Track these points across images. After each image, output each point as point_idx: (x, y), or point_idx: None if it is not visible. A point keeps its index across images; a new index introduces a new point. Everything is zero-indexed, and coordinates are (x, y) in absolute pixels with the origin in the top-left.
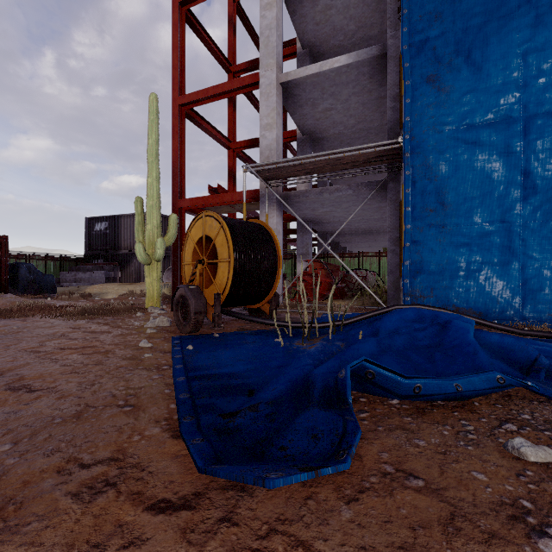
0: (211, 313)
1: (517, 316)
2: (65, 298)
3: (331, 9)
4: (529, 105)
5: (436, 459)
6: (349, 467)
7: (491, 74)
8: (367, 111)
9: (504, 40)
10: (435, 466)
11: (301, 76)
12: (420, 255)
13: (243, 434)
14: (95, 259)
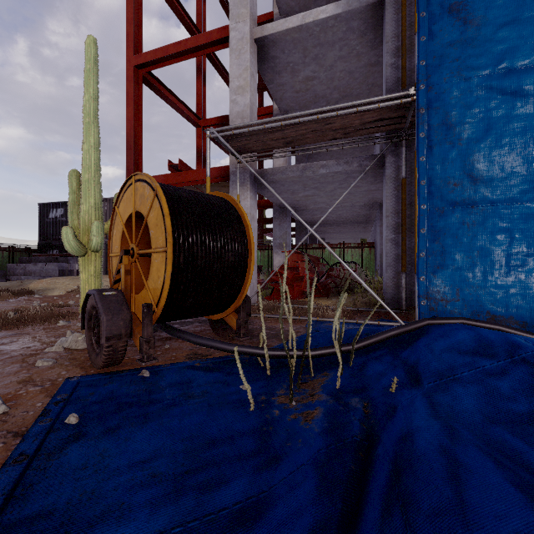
0: (138, 336)
1: None
2: None
3: None
4: None
5: None
6: None
7: None
8: (354, 83)
9: None
10: None
11: (279, 30)
12: (440, 245)
13: None
14: (50, 249)
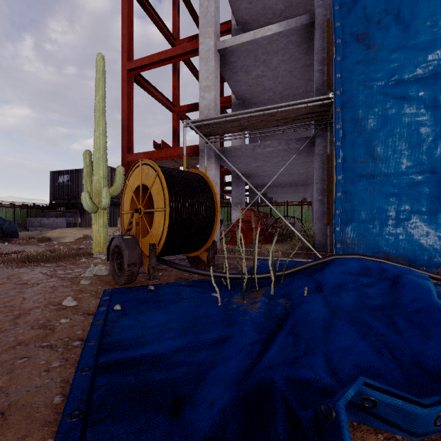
0: (146, 264)
1: None
2: (23, 243)
3: None
4: None
5: None
6: None
7: (419, 31)
8: (294, 79)
9: None
10: None
11: (236, 43)
12: (350, 205)
13: None
14: (58, 207)
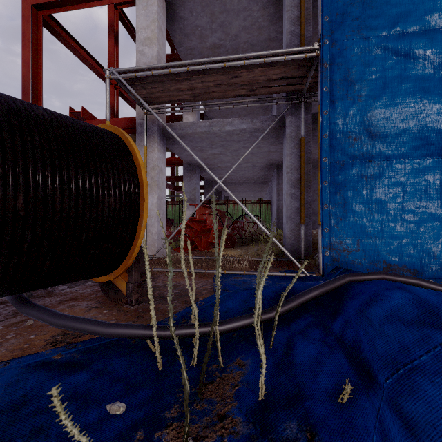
0: None
1: None
2: None
3: None
4: None
5: None
6: None
7: None
8: None
9: None
10: None
11: None
12: (342, 197)
13: None
14: None
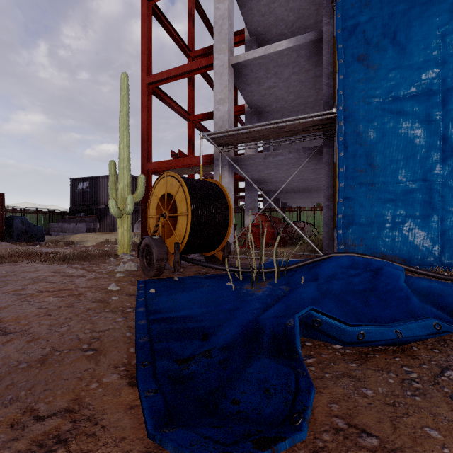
0: (172, 260)
1: (437, 262)
2: (52, 246)
3: (274, 2)
4: (447, 79)
5: (386, 411)
6: (306, 435)
7: (413, 53)
8: (305, 88)
9: (426, 24)
10: (386, 420)
11: (249, 58)
12: (352, 210)
13: (196, 382)
14: (78, 212)
